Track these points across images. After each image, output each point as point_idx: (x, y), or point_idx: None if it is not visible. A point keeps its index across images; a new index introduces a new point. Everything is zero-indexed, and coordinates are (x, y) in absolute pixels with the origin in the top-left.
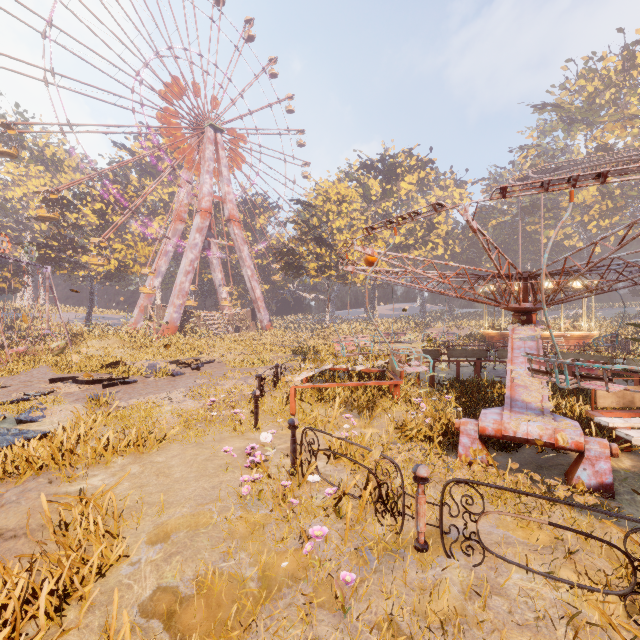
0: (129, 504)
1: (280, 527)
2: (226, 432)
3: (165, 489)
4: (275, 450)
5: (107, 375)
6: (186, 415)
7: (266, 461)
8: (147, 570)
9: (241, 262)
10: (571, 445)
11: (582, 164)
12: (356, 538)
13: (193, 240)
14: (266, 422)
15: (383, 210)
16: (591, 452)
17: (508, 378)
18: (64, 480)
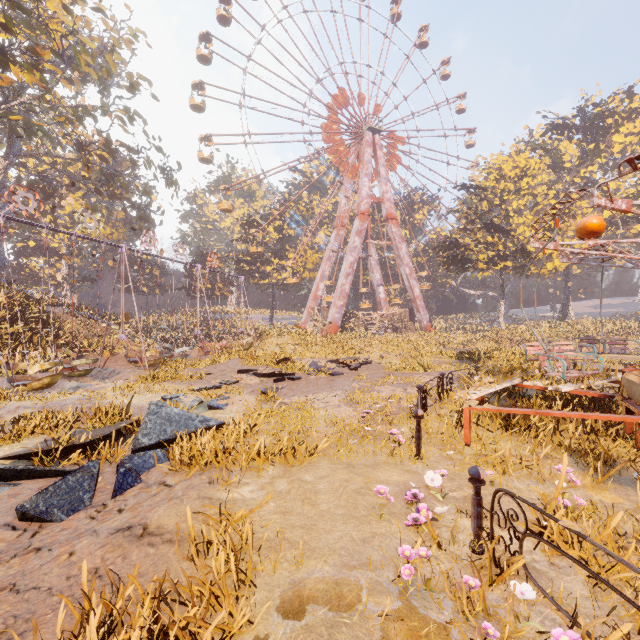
0: (269, 535)
1: None
2: (381, 455)
3: (308, 524)
4: (448, 507)
5: (278, 370)
6: (339, 424)
7: (435, 520)
8: None
9: (399, 261)
10: None
11: None
12: None
13: (352, 243)
14: (431, 450)
15: (583, 177)
16: None
17: None
18: (220, 483)
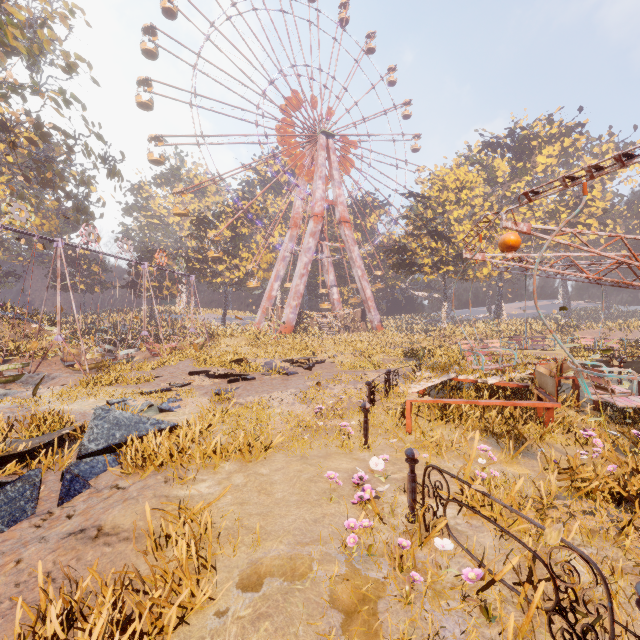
0: (228, 524)
1: (397, 608)
2: (332, 446)
3: (264, 512)
4: (388, 485)
5: (232, 371)
6: (293, 420)
7: (377, 498)
8: (232, 631)
9: (351, 263)
10: None
11: None
12: None
13: (307, 244)
14: (377, 439)
15: (513, 192)
16: None
17: None
18: (177, 481)
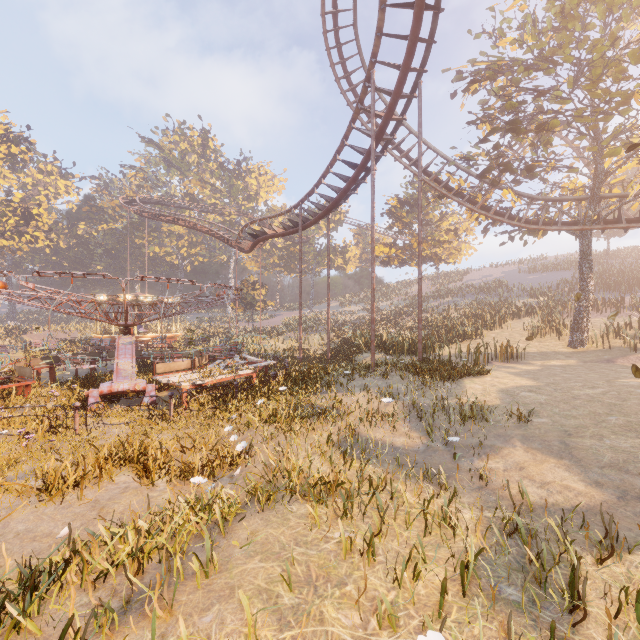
0: None
1: None
2: None
3: None
4: None
5: None
6: None
7: None
8: None
9: None
10: (142, 389)
11: (176, 204)
12: (43, 443)
13: None
14: None
15: None
16: (149, 390)
17: (116, 366)
18: None
